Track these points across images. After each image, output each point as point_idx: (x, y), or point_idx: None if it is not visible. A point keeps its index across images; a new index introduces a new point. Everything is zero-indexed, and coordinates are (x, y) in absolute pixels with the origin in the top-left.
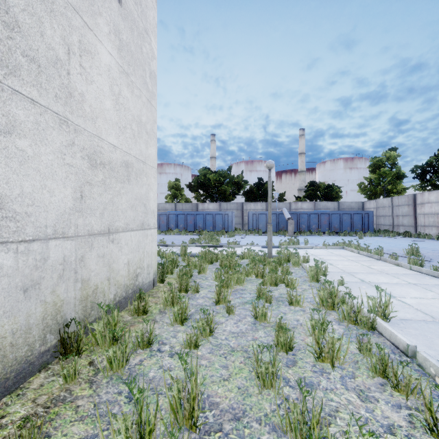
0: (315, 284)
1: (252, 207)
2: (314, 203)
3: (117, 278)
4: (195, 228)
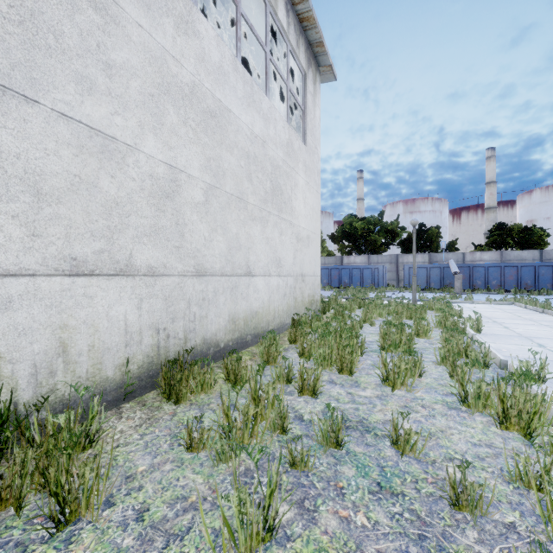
0: None
1: (410, 260)
2: (500, 252)
3: (305, 302)
4: (340, 284)
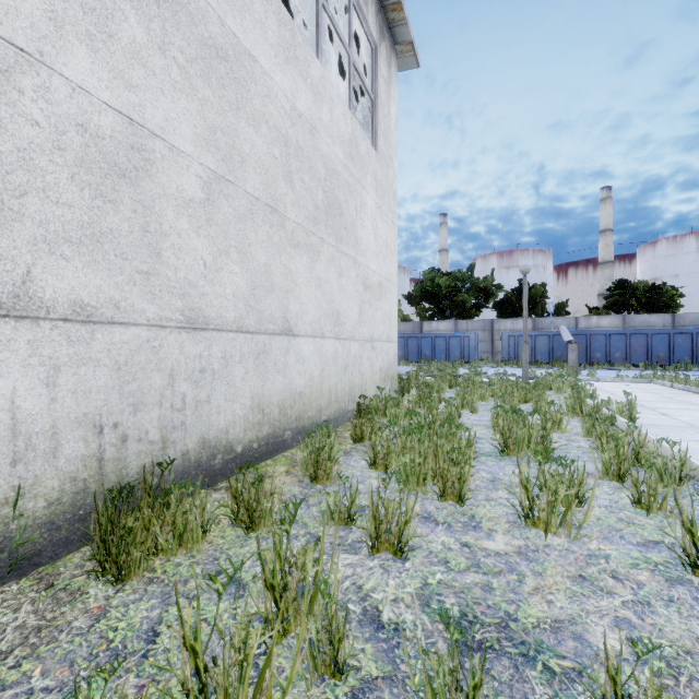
0: None
1: (509, 326)
2: (623, 317)
3: (375, 379)
4: (419, 357)
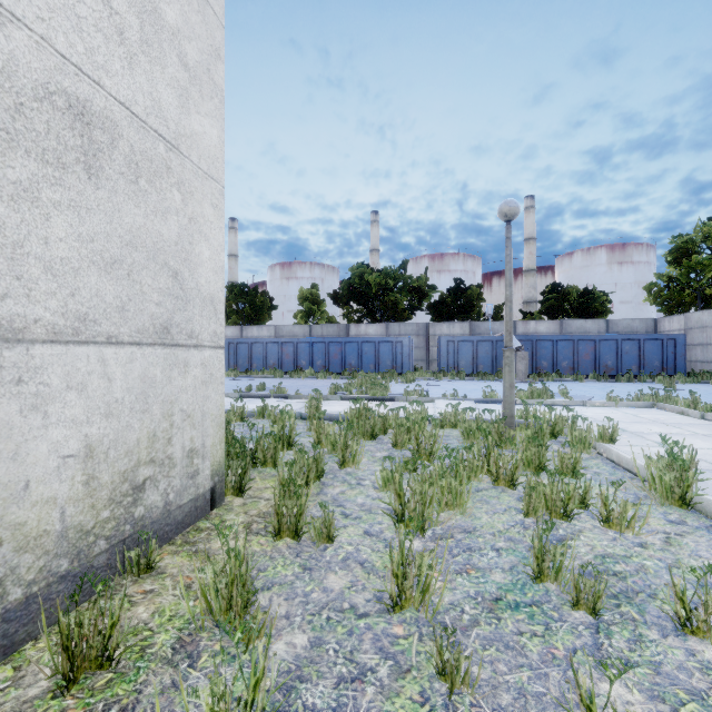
0: (683, 513)
1: (445, 331)
2: (560, 322)
3: (15, 516)
4: (343, 367)
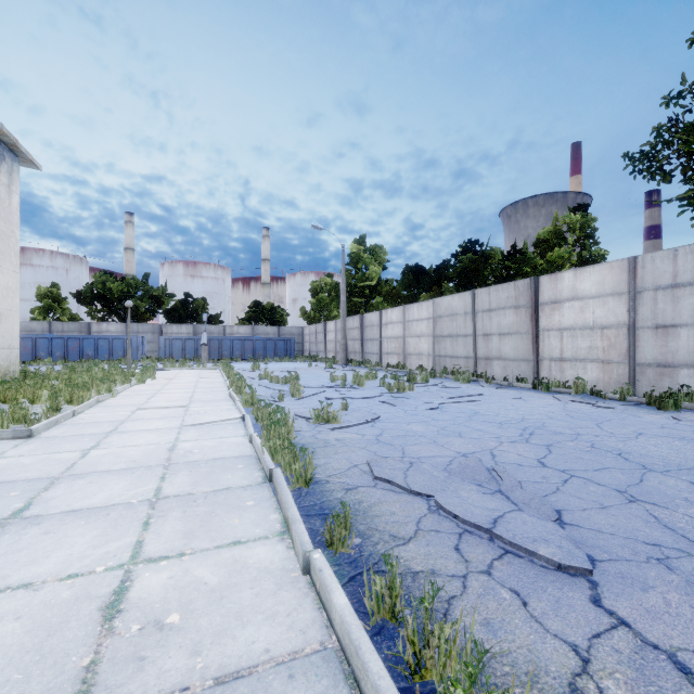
0: None
1: (175, 330)
2: (253, 327)
3: None
4: (81, 357)
